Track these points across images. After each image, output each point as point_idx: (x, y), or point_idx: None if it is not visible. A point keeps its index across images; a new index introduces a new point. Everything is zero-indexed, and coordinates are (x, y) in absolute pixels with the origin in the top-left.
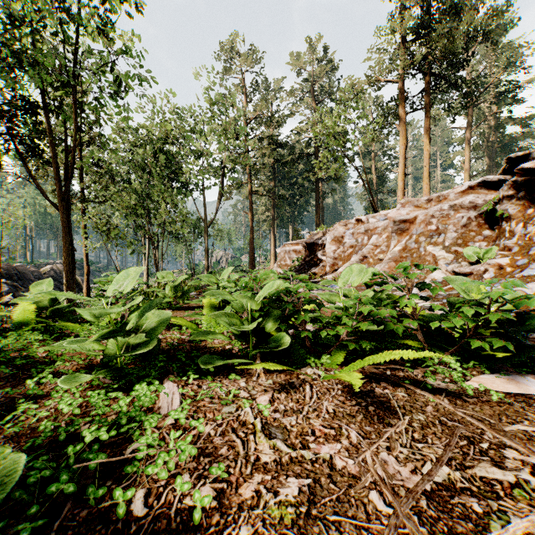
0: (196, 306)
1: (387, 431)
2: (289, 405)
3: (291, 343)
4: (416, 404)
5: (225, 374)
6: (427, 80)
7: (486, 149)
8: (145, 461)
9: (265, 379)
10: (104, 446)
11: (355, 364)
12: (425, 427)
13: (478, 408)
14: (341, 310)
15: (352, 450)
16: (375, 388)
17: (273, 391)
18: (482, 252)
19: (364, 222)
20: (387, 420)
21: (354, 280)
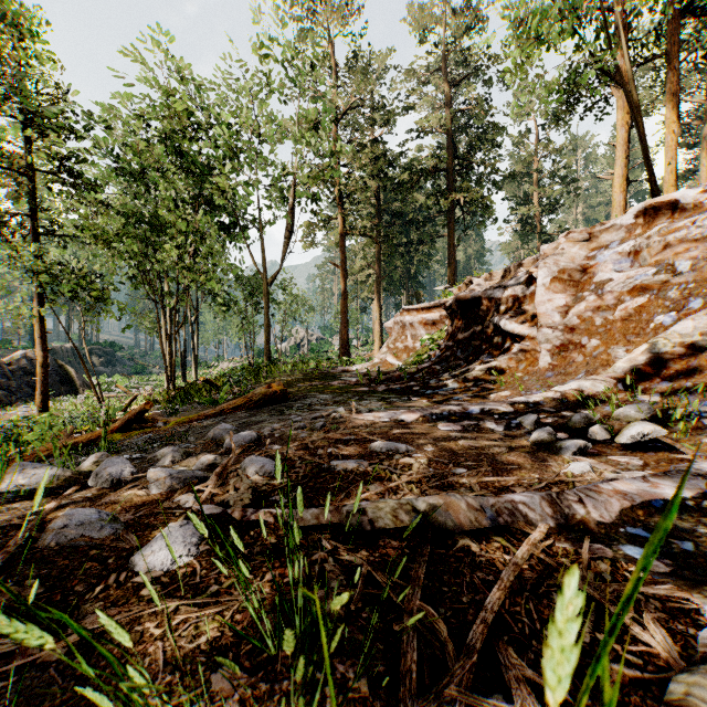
0: None
1: None
2: None
3: None
4: None
5: None
6: None
7: None
8: None
9: None
10: None
11: None
12: None
13: None
14: None
15: None
16: None
17: None
18: None
19: (691, 208)
20: None
21: None
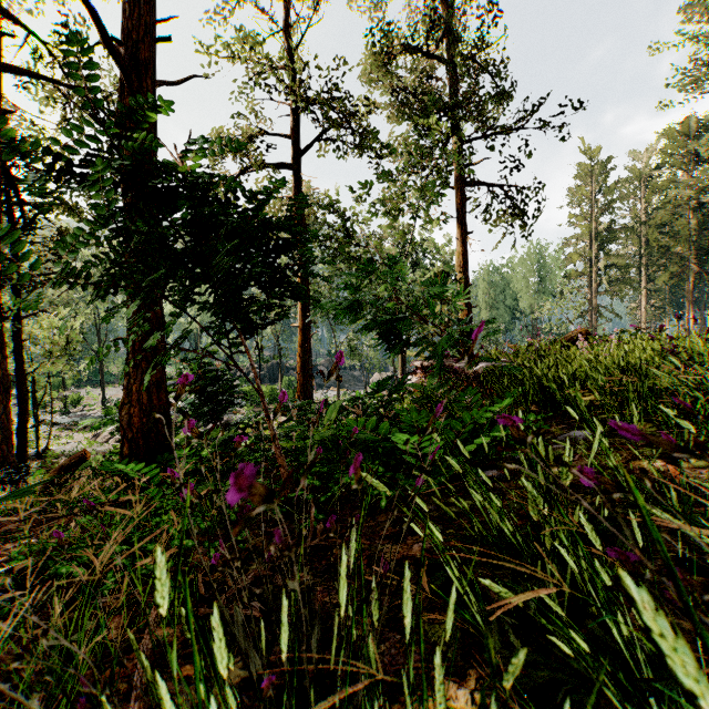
0: None
1: None
2: None
3: None
4: None
5: None
6: None
7: None
8: None
9: None
10: None
11: None
12: None
13: None
14: None
15: None
16: None
17: None
18: None
19: None
20: None
21: None
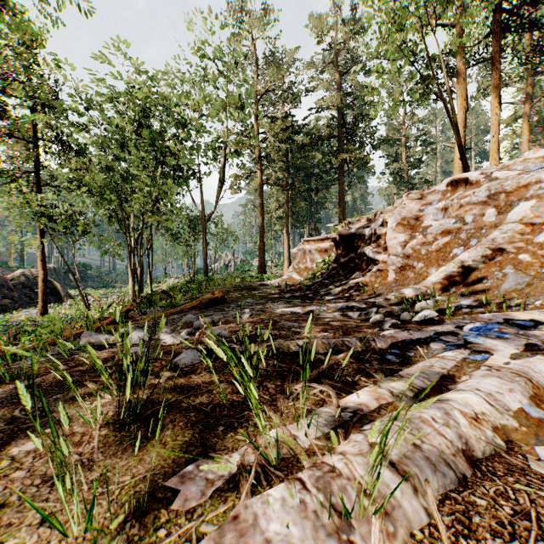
0: None
1: None
2: None
3: None
4: None
5: None
6: (496, 20)
7: (542, 131)
8: None
9: None
10: None
11: None
12: None
13: None
14: None
15: None
16: None
17: None
18: None
19: (475, 183)
20: None
21: None
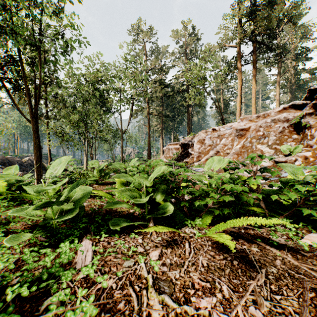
0: (113, 182)
1: (250, 284)
2: (174, 259)
3: (174, 209)
4: (267, 258)
5: (128, 232)
6: (254, 46)
7: (289, 87)
8: (55, 316)
9: (156, 236)
10: (25, 300)
11: (220, 226)
12: (278, 279)
13: (315, 262)
14: (206, 185)
15: (225, 304)
16: (236, 244)
17: (162, 247)
18: (292, 149)
19: (217, 131)
20: (249, 273)
21: (216, 166)
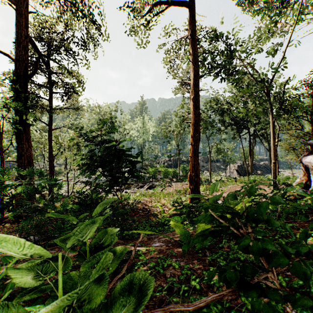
0: None
1: None
2: None
3: None
4: None
5: None
6: None
7: None
8: None
9: None
10: None
11: None
12: None
13: None
14: None
15: None
16: None
17: None
18: None
19: None
20: None
21: None
